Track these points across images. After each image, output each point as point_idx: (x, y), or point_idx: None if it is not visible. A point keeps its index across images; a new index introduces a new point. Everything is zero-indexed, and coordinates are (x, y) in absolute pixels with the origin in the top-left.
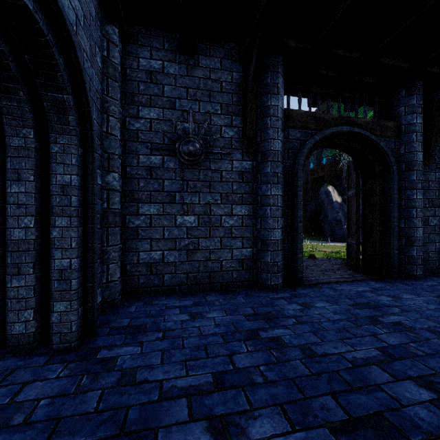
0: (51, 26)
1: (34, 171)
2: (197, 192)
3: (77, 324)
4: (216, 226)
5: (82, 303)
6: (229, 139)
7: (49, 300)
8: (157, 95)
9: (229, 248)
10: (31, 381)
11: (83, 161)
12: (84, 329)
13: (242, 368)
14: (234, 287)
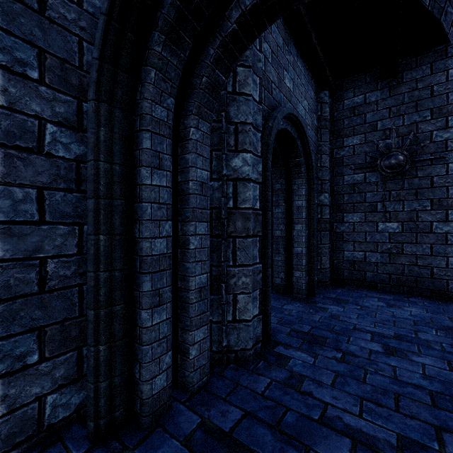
0: (296, 130)
1: (284, 201)
2: (401, 201)
3: (305, 285)
4: (425, 232)
5: (307, 275)
6: (443, 141)
7: (290, 270)
8: (359, 124)
9: (442, 255)
10: (287, 304)
11: (308, 192)
12: (308, 291)
13: (423, 338)
14: (449, 297)
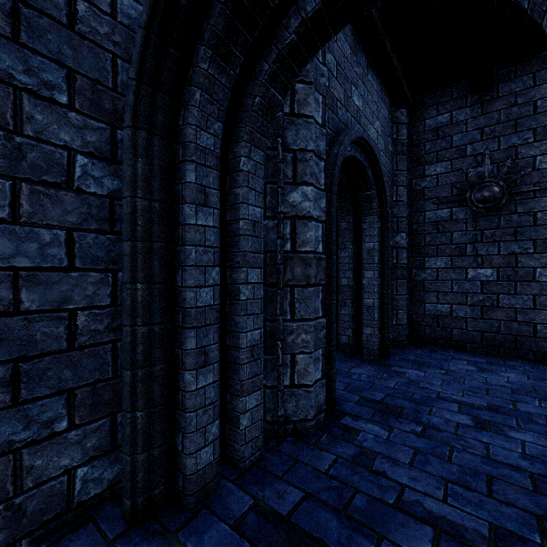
0: (366, 157)
1: (352, 242)
2: (496, 242)
3: (377, 345)
4: (526, 281)
5: (380, 332)
6: None
7: (359, 326)
8: (444, 149)
9: None
10: (355, 367)
11: (380, 231)
12: (381, 351)
13: (523, 410)
14: None
